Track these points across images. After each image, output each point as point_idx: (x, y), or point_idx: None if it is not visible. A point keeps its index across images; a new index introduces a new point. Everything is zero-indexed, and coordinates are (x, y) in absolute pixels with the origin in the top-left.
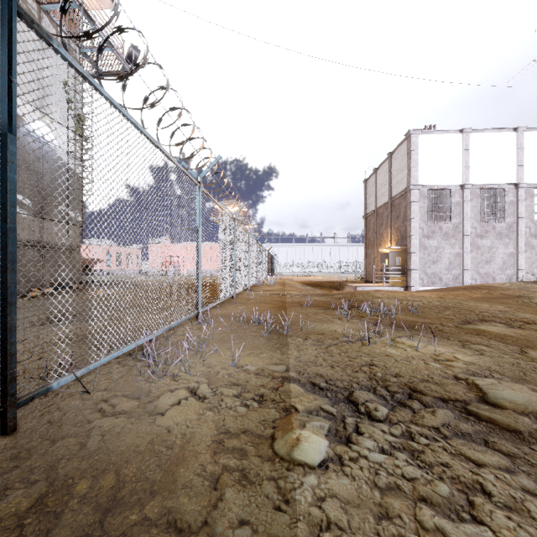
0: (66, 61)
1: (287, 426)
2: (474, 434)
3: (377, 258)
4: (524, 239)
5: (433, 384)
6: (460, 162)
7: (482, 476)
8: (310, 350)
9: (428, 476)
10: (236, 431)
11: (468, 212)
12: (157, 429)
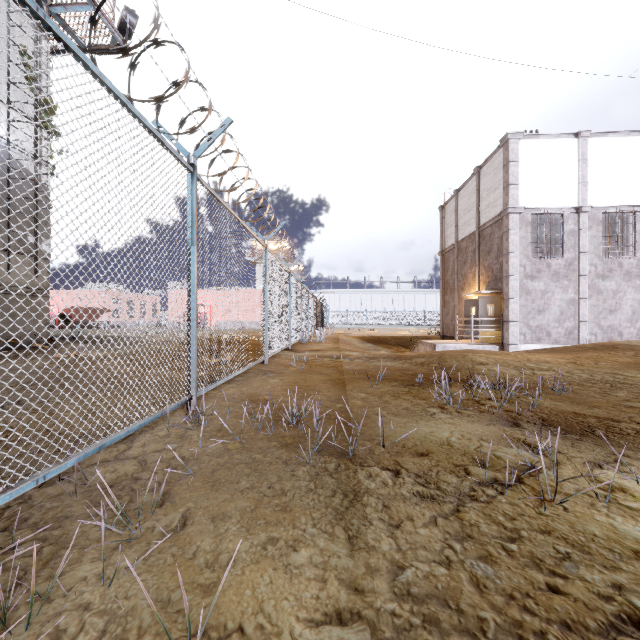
0: None
1: None
2: None
3: (459, 306)
4: None
5: None
6: (574, 176)
7: None
8: (422, 527)
9: None
10: None
11: (586, 244)
12: None
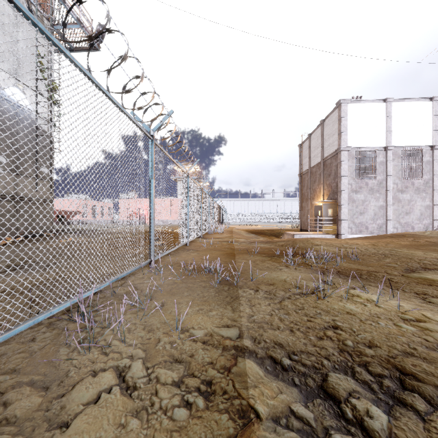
0: None
1: None
2: None
3: (311, 209)
4: None
5: (422, 361)
6: (383, 127)
7: None
8: (263, 306)
9: None
10: None
11: (391, 170)
12: None
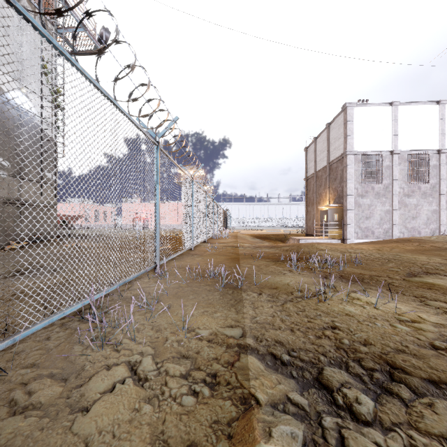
0: None
1: (247, 436)
2: None
3: (317, 214)
4: (446, 198)
5: (412, 357)
6: (390, 131)
7: None
8: (266, 308)
9: None
10: (177, 446)
11: (397, 174)
12: (71, 441)
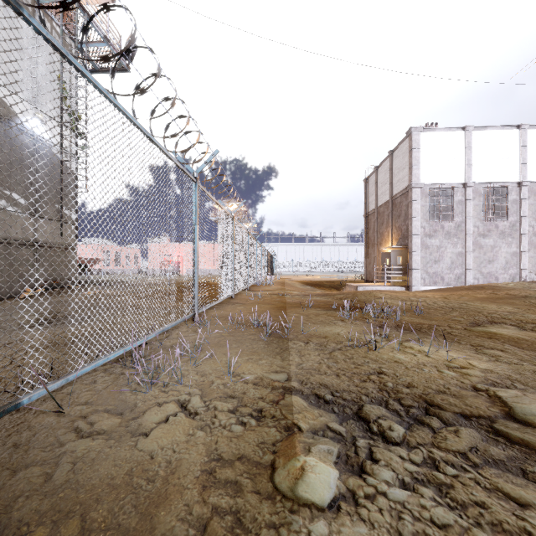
0: (40, 35)
1: (289, 451)
2: (508, 461)
3: (378, 257)
4: (528, 238)
5: (451, 397)
6: (462, 160)
7: (530, 522)
8: (313, 355)
9: (463, 522)
10: (230, 458)
11: (471, 211)
12: (138, 454)
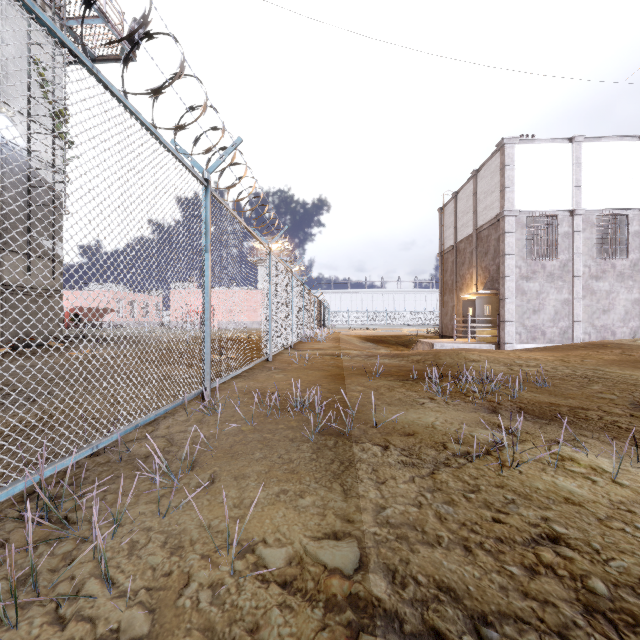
0: None
1: None
2: None
3: (458, 306)
4: None
5: None
6: (569, 180)
7: None
8: (402, 483)
9: None
10: None
11: (580, 246)
12: None
